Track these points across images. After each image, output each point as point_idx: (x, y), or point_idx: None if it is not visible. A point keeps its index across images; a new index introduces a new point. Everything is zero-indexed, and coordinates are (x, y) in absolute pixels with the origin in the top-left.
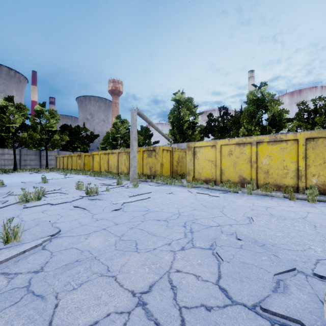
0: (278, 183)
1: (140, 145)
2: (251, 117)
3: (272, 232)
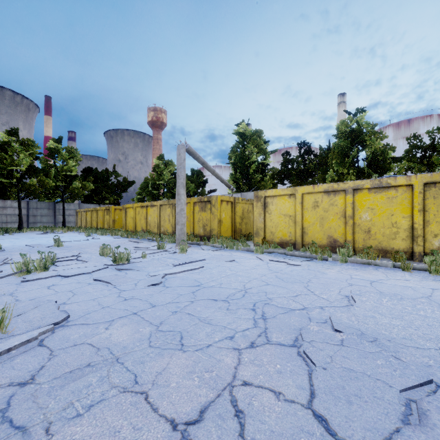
0: (384, 247)
1: (191, 195)
2: (343, 156)
3: (385, 319)
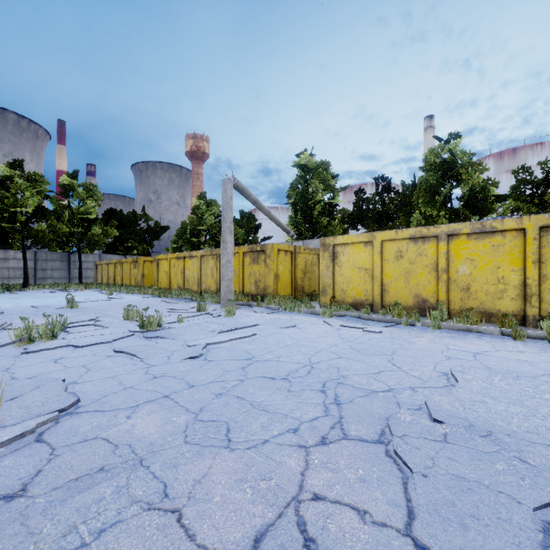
0: (488, 309)
1: (240, 244)
2: (433, 194)
3: (500, 405)
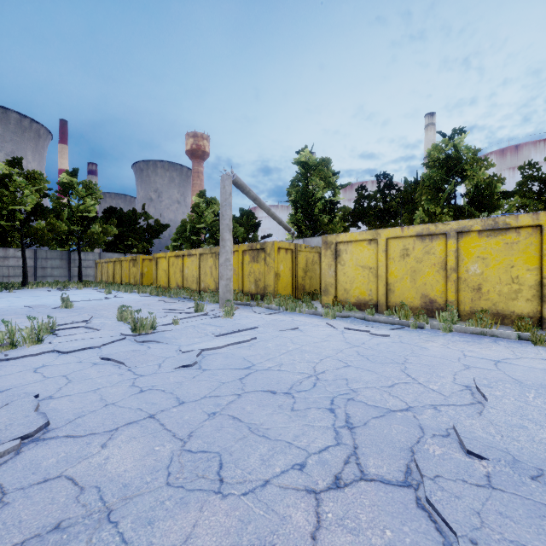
0: (501, 310)
1: (239, 242)
2: (436, 190)
3: (544, 432)
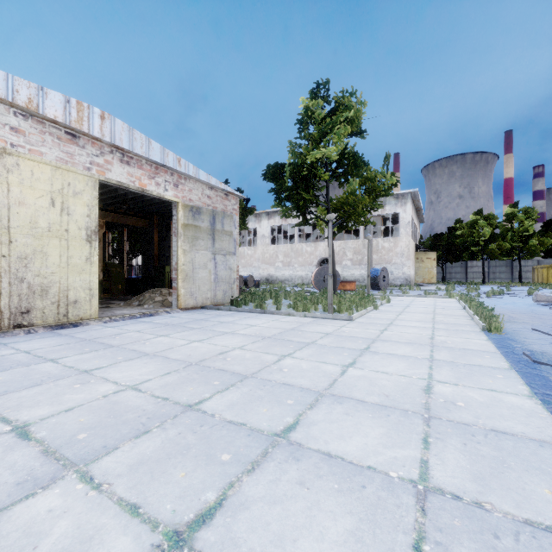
0: None
1: None
2: None
3: None
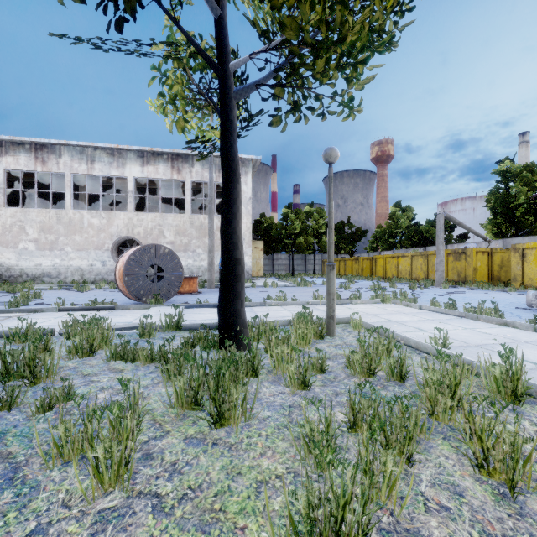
0: None
1: (433, 241)
2: None
3: None
